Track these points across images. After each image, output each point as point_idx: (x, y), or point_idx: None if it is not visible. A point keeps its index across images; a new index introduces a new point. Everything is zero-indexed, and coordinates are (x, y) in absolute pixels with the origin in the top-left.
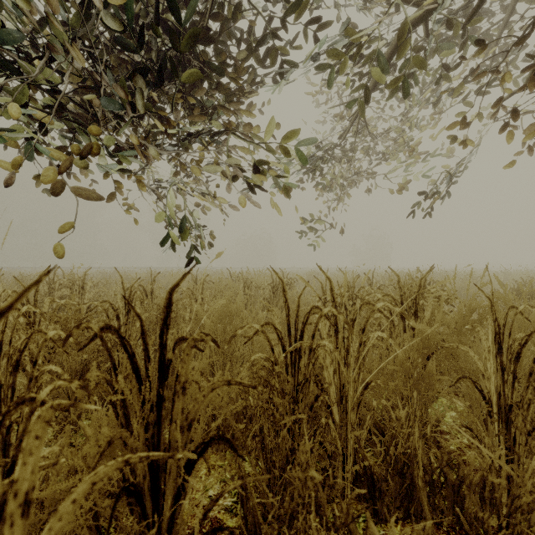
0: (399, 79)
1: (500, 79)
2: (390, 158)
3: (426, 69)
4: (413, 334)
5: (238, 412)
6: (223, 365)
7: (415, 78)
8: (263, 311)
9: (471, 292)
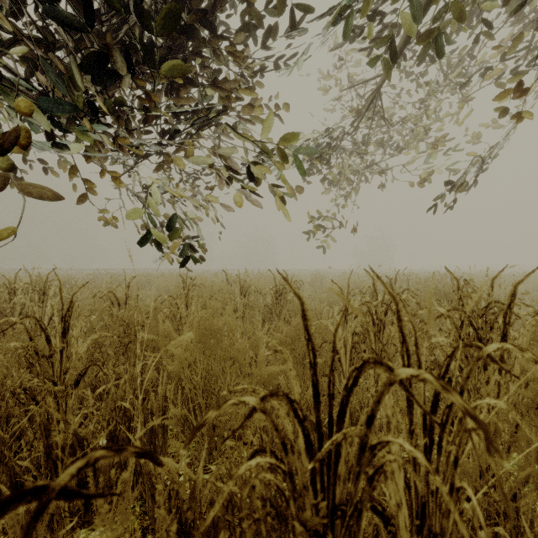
0: (436, 29)
1: (532, 56)
2: (406, 146)
3: (463, 27)
4: (501, 376)
5: (221, 509)
6: (207, 407)
7: (448, 39)
8: (264, 321)
9: (498, 296)
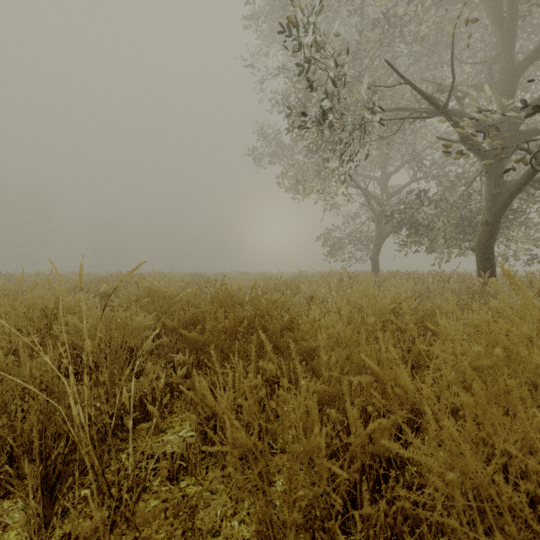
0: None
1: None
2: None
3: None
4: None
5: None
6: None
7: None
8: None
9: None
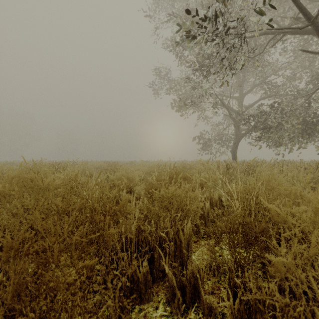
0: None
1: None
2: None
3: None
4: None
5: None
6: None
7: None
8: None
9: None
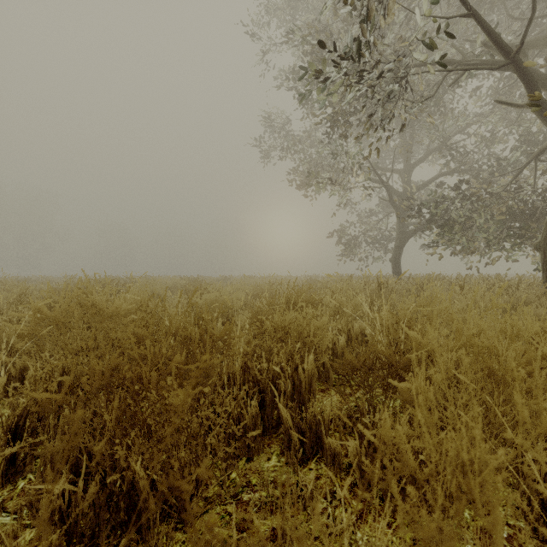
0: None
1: None
2: None
3: None
4: None
5: None
6: None
7: None
8: None
9: None
